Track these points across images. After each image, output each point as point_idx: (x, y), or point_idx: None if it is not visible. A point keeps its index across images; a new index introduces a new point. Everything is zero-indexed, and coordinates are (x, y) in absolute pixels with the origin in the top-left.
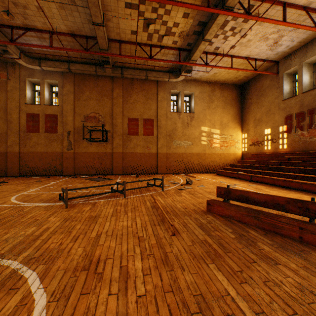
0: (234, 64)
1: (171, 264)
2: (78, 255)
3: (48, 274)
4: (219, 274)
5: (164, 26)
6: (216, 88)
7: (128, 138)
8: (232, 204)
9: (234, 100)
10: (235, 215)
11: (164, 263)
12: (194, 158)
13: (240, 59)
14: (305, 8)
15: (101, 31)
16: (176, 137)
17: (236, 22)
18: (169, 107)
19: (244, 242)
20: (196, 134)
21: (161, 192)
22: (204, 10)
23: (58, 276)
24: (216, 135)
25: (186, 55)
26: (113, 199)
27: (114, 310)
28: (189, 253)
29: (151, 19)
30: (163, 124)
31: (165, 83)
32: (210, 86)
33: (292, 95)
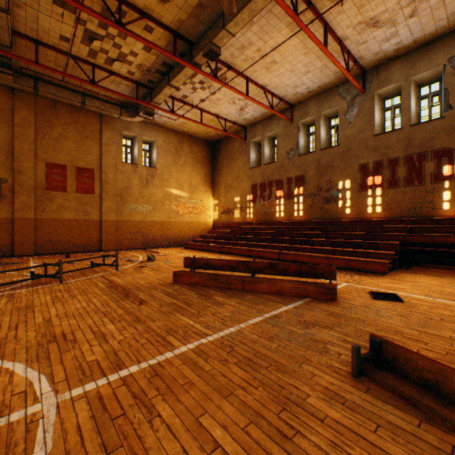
0: (204, 119)
1: (143, 320)
2: (33, 337)
3: (5, 355)
4: (184, 317)
5: (117, 49)
6: (185, 140)
7: (46, 196)
8: (198, 272)
9: (205, 159)
10: (200, 281)
11: (137, 321)
12: (156, 228)
13: (211, 115)
14: (263, 88)
15: (2, 18)
16: (131, 198)
17: (205, 77)
18: (120, 155)
19: (204, 298)
20: (160, 196)
21: (115, 272)
22: (170, 57)
23: (21, 352)
24: (185, 199)
25: (146, 92)
26: (43, 287)
27: (102, 350)
28: (159, 312)
29: (98, 34)
30: (111, 179)
31: (114, 120)
32: (177, 136)
33: (257, 164)
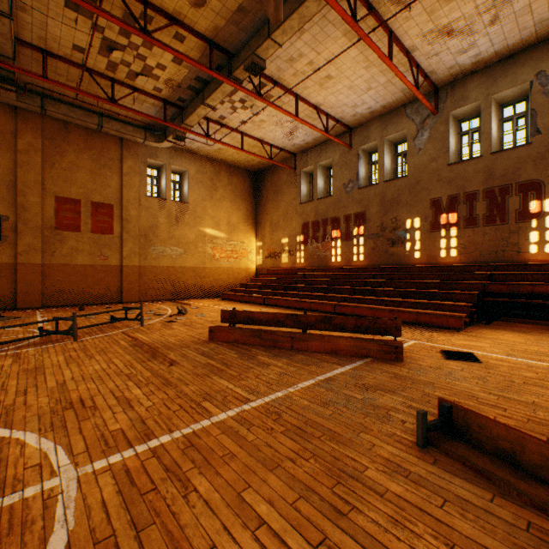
0: (246, 144)
1: (174, 384)
2: (46, 403)
3: (14, 423)
4: (222, 380)
5: (141, 61)
6: (222, 169)
7: (56, 237)
8: (238, 327)
9: (246, 192)
10: (241, 338)
11: (167, 385)
12: (188, 275)
13: (253, 139)
14: (316, 108)
15: (4, 24)
16: (158, 240)
17: (247, 95)
18: (144, 188)
19: (246, 358)
20: (192, 236)
21: (139, 327)
22: (205, 71)
23: (32, 420)
24: (222, 241)
25: (176, 113)
26: (54, 345)
27: (127, 418)
28: (193, 374)
29: (118, 44)
30: (134, 216)
31: (138, 145)
32: (213, 165)
33: (309, 199)
